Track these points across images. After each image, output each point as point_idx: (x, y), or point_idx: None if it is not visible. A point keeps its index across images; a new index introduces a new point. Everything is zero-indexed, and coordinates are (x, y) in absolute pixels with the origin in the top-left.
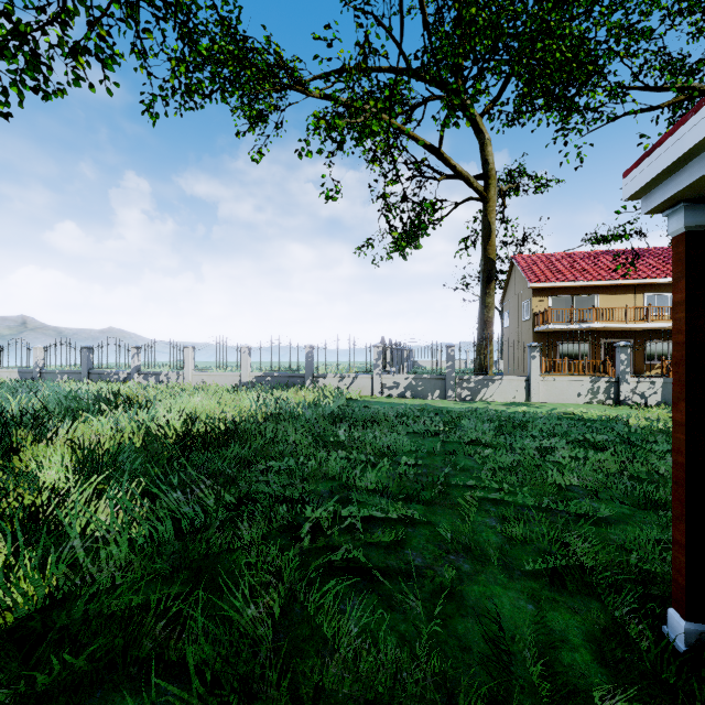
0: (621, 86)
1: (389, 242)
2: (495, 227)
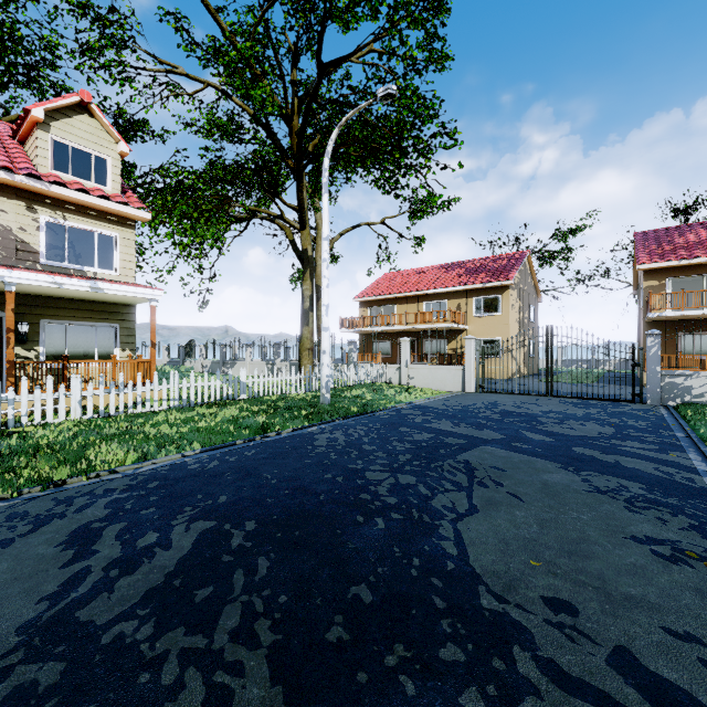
0: (226, 215)
1: (298, 273)
2: (320, 263)
